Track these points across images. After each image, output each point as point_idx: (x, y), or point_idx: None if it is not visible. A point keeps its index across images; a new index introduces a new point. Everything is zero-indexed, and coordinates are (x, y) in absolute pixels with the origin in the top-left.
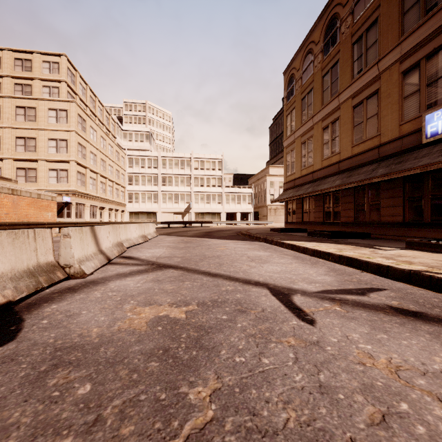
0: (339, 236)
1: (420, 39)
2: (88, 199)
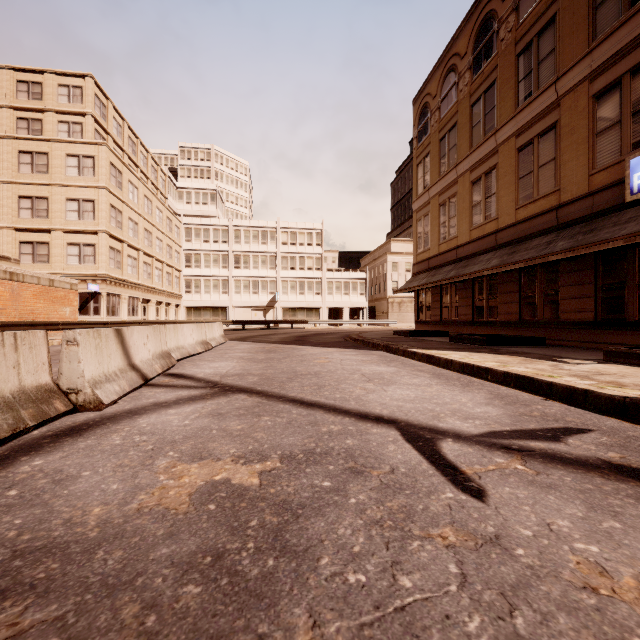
0: (498, 342)
1: (622, 45)
2: (126, 288)
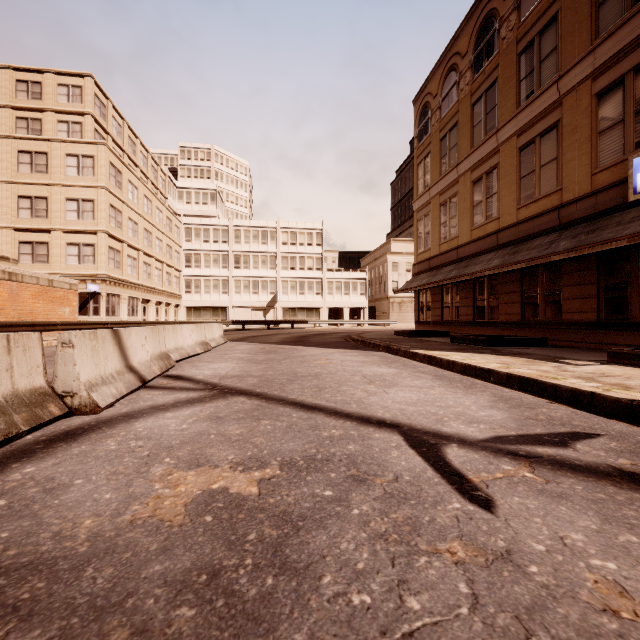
0: (500, 343)
1: (625, 43)
2: (125, 288)
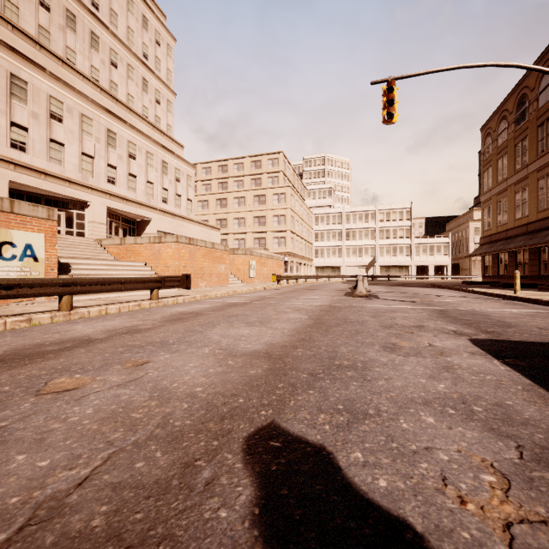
0: (512, 286)
1: None
2: (295, 258)
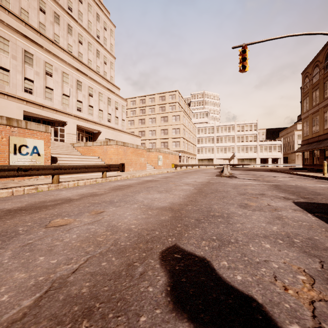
0: (321, 171)
1: None
2: (185, 154)
